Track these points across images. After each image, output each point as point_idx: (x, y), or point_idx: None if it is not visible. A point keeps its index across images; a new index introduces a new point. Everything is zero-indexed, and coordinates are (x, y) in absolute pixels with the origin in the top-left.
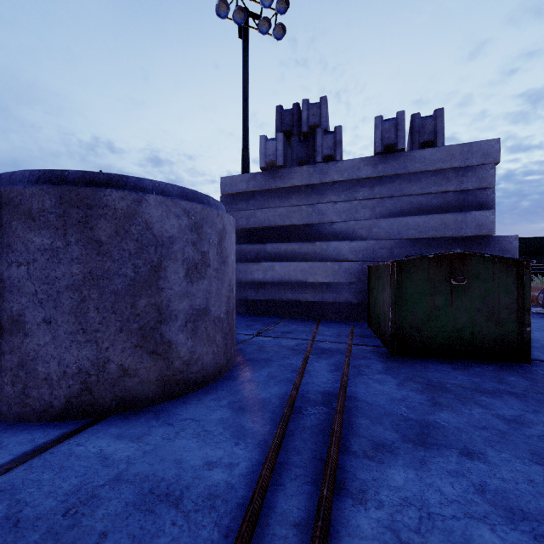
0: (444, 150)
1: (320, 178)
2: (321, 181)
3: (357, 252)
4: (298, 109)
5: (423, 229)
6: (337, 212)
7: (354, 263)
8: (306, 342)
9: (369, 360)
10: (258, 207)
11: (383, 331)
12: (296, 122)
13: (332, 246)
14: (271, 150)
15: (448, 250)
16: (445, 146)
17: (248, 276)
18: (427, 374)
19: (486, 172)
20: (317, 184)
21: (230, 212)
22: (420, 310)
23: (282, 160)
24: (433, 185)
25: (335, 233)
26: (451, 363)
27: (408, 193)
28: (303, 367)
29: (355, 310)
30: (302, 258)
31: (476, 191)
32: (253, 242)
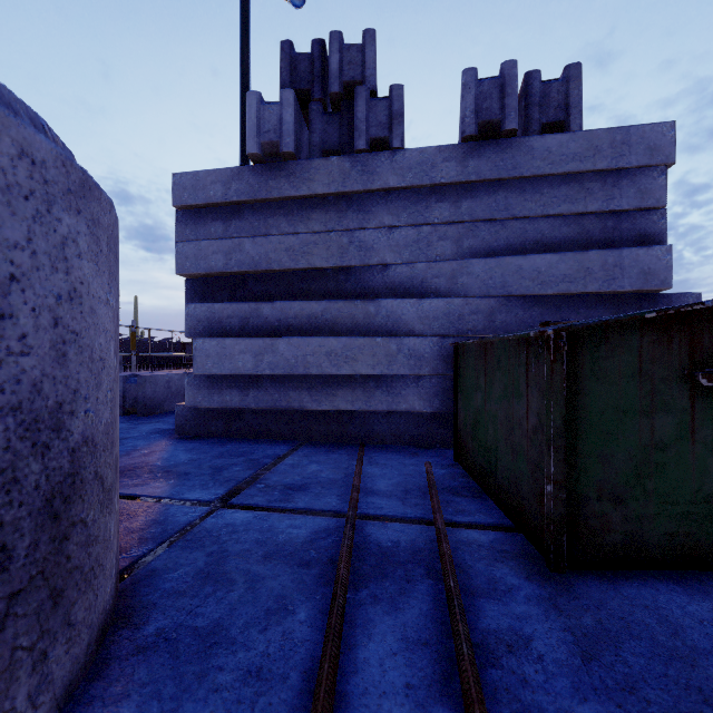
0: (582, 137)
1: (364, 182)
2: (366, 187)
3: (431, 320)
4: (323, 50)
5: (548, 278)
6: (395, 247)
7: (425, 340)
8: (337, 526)
9: (511, 603)
10: (248, 234)
11: (511, 491)
12: (318, 75)
13: (386, 307)
14: (271, 122)
15: (588, 317)
16: (585, 131)
17: (225, 365)
18: (712, 676)
19: (652, 181)
20: (358, 194)
21: (194, 241)
22: (620, 452)
23: (292, 141)
24: (564, 201)
25: (390, 284)
26: (711, 592)
27: (520, 214)
28: (322, 712)
29: (427, 426)
30: (329, 331)
31: (634, 214)
32: (239, 301)
